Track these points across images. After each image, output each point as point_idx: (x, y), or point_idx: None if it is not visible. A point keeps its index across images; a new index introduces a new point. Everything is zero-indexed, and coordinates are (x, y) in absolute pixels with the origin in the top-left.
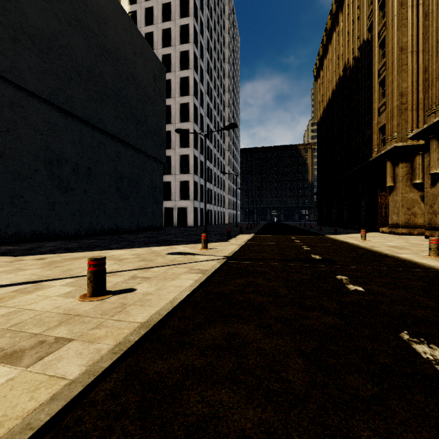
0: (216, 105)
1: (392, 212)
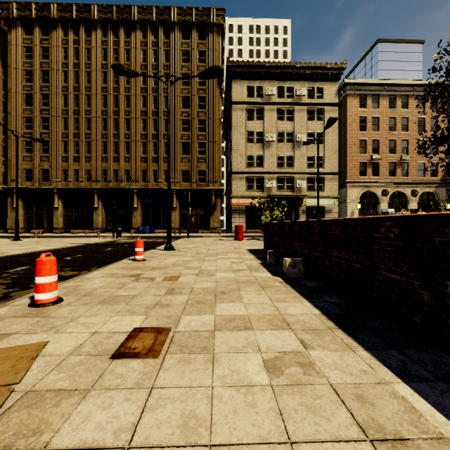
0: None
1: None
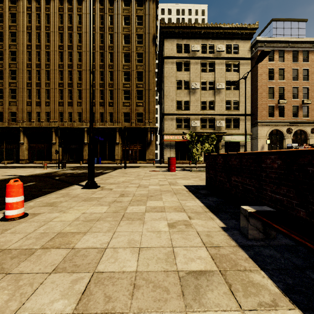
0: None
1: None
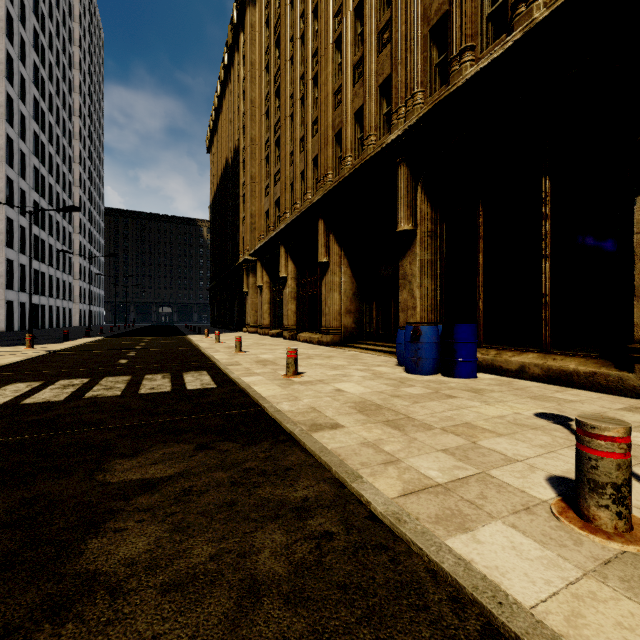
0: (53, 138)
1: (248, 314)
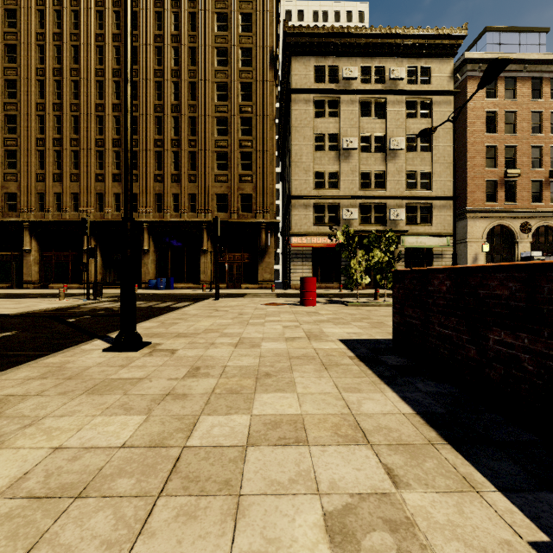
0: None
1: None
